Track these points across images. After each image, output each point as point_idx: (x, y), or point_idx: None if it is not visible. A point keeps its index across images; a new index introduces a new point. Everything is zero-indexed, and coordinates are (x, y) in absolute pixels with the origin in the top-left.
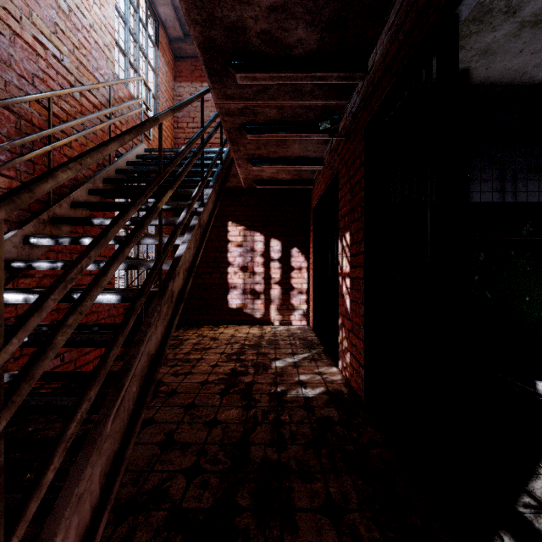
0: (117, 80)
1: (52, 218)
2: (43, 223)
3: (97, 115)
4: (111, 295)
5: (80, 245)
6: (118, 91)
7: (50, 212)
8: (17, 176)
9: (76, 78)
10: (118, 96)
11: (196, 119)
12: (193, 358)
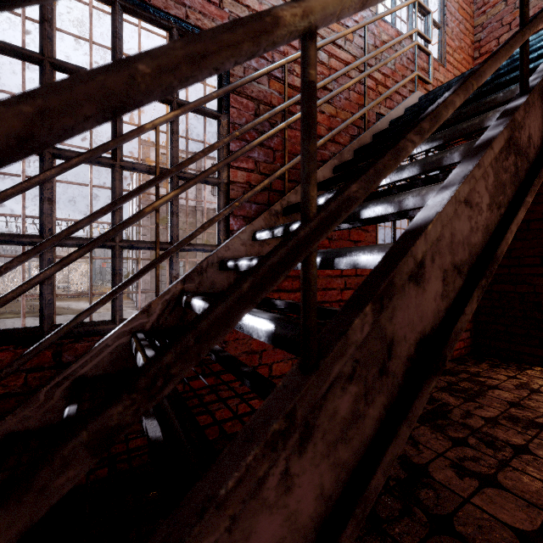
0: (374, 16)
1: (285, 207)
2: (275, 216)
3: (346, 70)
4: (261, 324)
5: (327, 240)
6: (379, 35)
7: (283, 202)
8: (256, 168)
9: (323, 38)
10: (379, 41)
11: (516, 21)
12: (503, 440)
